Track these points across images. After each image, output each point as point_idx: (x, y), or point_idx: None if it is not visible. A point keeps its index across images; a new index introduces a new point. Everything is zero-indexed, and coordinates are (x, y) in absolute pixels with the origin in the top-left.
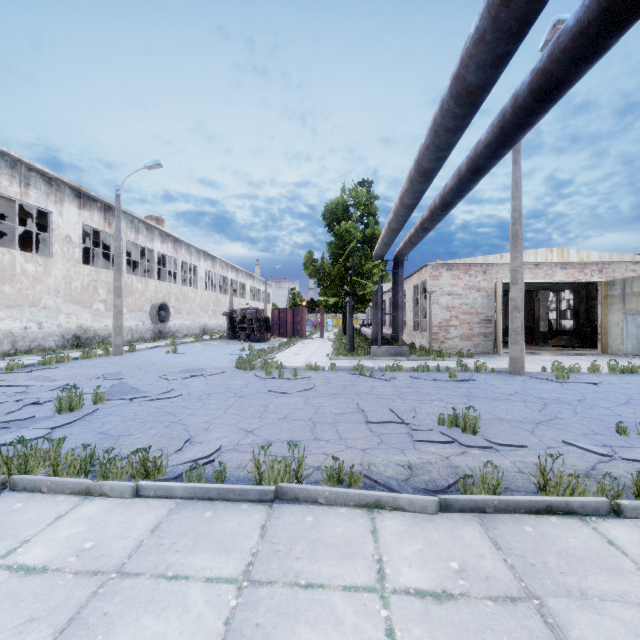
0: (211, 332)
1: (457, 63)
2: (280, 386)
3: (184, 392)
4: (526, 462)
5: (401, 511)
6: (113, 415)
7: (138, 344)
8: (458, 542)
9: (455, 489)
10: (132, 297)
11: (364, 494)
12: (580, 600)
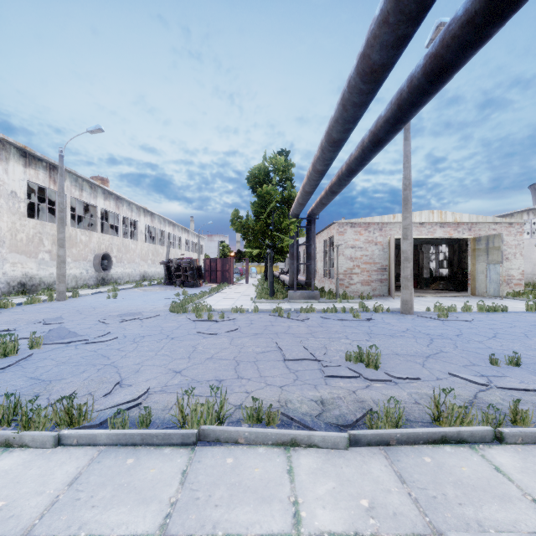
0: (150, 279)
1: (363, 43)
2: (209, 327)
3: (120, 335)
4: (420, 393)
5: (315, 448)
6: (48, 359)
7: (82, 290)
8: (367, 477)
9: (362, 422)
10: (76, 248)
11: (281, 433)
12: (479, 533)
